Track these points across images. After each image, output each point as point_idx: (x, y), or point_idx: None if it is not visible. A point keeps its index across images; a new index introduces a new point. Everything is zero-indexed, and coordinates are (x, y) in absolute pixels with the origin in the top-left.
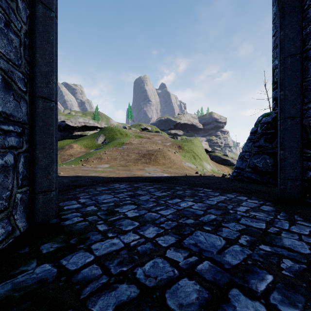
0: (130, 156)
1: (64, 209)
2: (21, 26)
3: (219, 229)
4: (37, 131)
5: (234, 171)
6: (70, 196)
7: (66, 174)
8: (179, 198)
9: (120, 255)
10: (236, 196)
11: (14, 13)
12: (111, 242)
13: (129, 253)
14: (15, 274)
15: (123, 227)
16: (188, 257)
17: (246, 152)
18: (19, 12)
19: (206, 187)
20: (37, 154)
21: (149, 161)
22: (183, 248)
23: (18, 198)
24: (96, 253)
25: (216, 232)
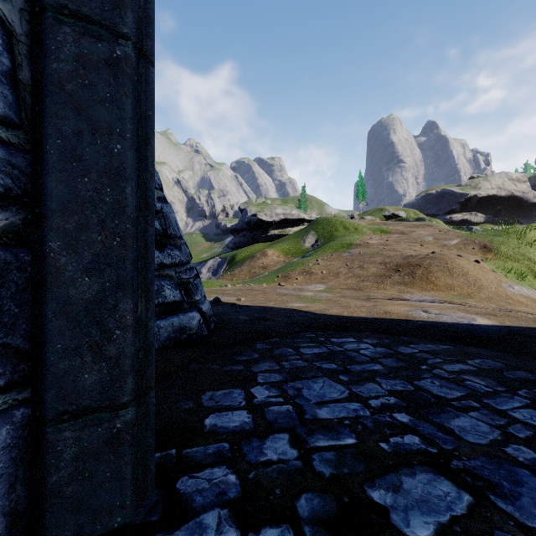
0: (366, 268)
1: (202, 430)
2: None
3: None
4: (51, 158)
5: None
6: (237, 366)
7: (249, 302)
8: None
9: None
10: None
11: None
12: None
13: None
14: None
15: None
16: None
17: None
18: None
19: None
20: (54, 255)
21: (410, 279)
22: None
23: None
24: None
25: None
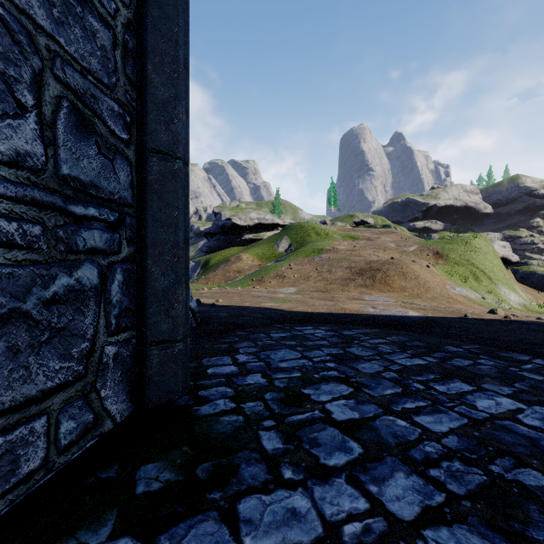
0: (334, 272)
1: (207, 374)
2: (116, 8)
3: None
4: (148, 221)
5: None
6: (223, 345)
7: (226, 303)
8: (463, 380)
9: None
10: None
11: None
12: (288, 503)
13: None
14: None
15: (320, 451)
16: None
17: None
18: None
19: (539, 355)
20: (149, 267)
21: (371, 282)
22: None
23: (109, 355)
24: (245, 538)
25: None
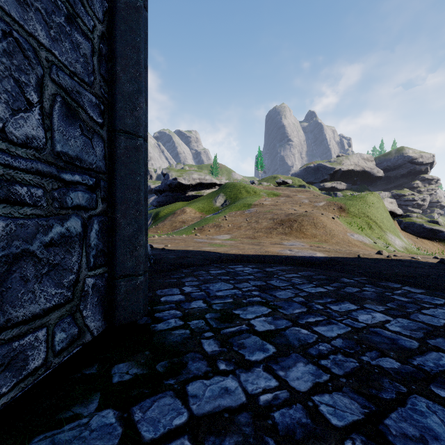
0: (260, 223)
1: (160, 301)
2: (93, 25)
3: None
4: (117, 184)
5: None
6: (172, 280)
7: (174, 247)
8: (351, 302)
9: (237, 426)
10: None
11: (83, 4)
12: (222, 384)
13: (255, 426)
14: (63, 421)
15: (245, 351)
16: None
17: None
18: (91, 4)
19: (407, 284)
20: (118, 219)
21: (289, 230)
22: None
23: (89, 285)
24: (193, 406)
25: None
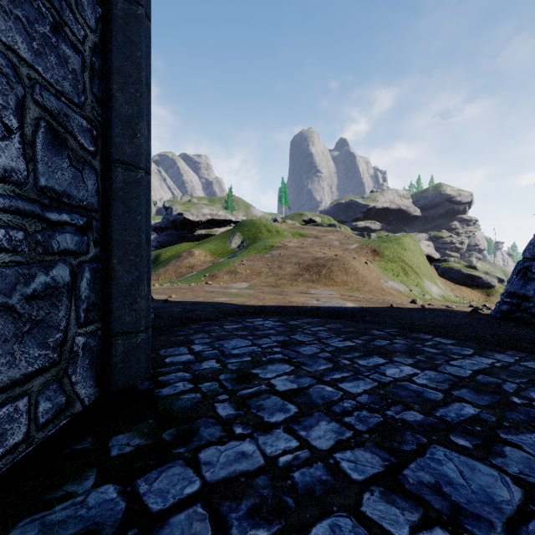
0: (284, 268)
1: (165, 363)
2: (84, 34)
3: (496, 449)
4: (113, 224)
5: (503, 301)
6: (179, 337)
7: (179, 298)
8: (380, 355)
9: (254, 489)
10: (519, 359)
11: (72, 9)
12: (239, 448)
13: (273, 487)
14: (53, 501)
15: (264, 413)
16: (423, 528)
17: (534, 260)
18: (81, 10)
19: (439, 334)
20: (114, 265)
21: (317, 277)
22: (406, 495)
23: (78, 344)
24: (206, 473)
25: (489, 456)
